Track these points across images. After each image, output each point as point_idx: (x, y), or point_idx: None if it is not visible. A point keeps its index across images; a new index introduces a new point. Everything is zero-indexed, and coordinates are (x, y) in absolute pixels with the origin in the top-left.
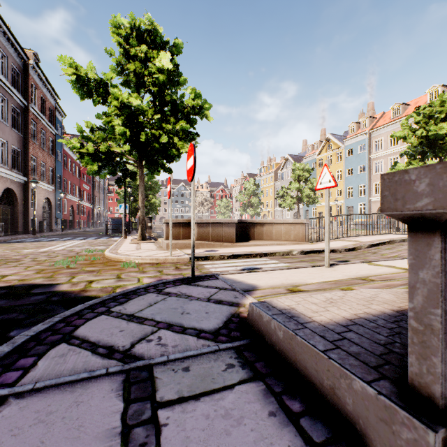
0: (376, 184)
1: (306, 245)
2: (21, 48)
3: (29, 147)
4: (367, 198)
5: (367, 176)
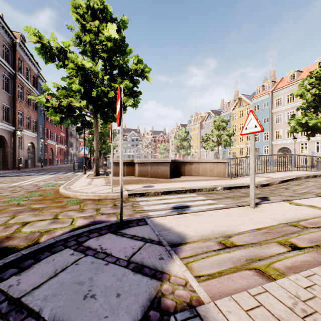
0: (277, 131)
1: (227, 180)
2: (10, 30)
3: (17, 104)
4: (269, 142)
5: (270, 125)
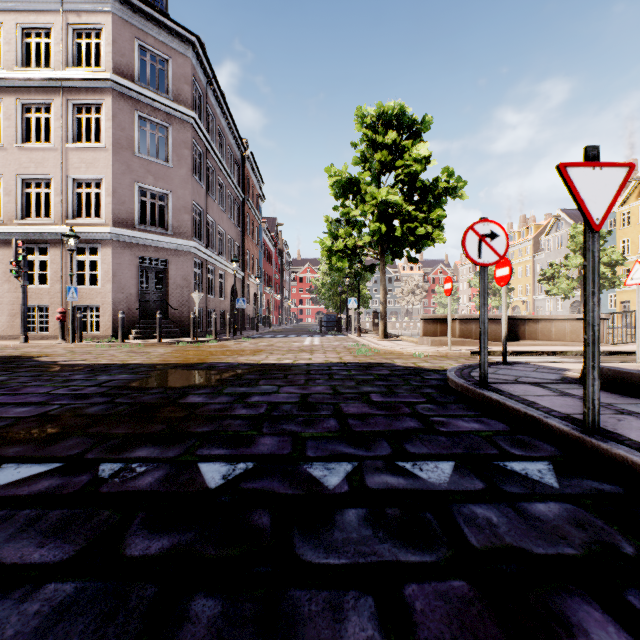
0: None
1: (606, 347)
2: (241, 142)
3: (245, 241)
4: None
5: None
